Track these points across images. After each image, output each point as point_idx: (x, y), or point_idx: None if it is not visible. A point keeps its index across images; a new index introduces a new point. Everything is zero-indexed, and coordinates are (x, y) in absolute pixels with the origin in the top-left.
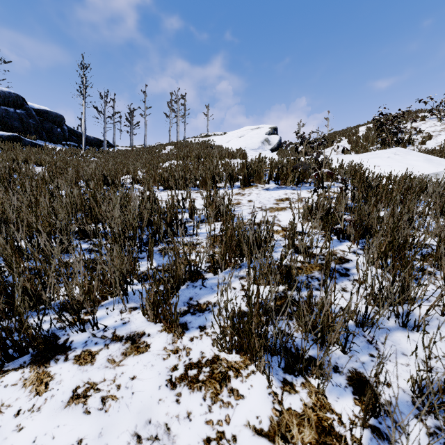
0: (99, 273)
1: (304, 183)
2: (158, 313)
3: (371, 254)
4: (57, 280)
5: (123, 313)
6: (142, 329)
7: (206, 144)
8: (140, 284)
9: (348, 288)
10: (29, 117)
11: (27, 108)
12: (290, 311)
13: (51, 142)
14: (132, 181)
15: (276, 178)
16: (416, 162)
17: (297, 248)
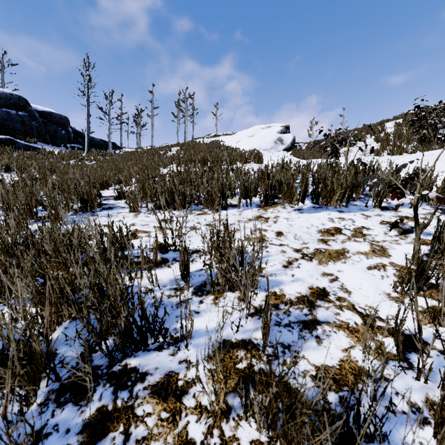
0: None
1: (351, 199)
2: None
3: None
4: None
5: None
6: None
7: (215, 145)
8: None
9: None
10: (32, 119)
11: (30, 110)
12: None
13: (54, 145)
14: (117, 196)
15: (314, 195)
16: None
17: None
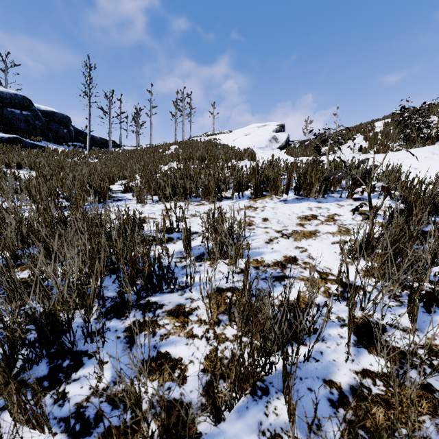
0: None
1: (330, 192)
2: None
3: None
4: None
5: None
6: None
7: (212, 144)
8: None
9: None
10: (35, 118)
11: (33, 110)
12: None
13: (56, 143)
14: (124, 189)
15: (296, 187)
16: None
17: (360, 330)
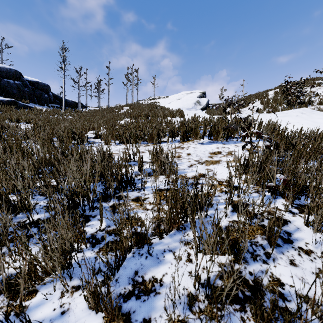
0: (25, 275)
1: (232, 138)
2: (99, 303)
3: (307, 213)
4: (2, 253)
5: (64, 296)
6: (81, 322)
7: (153, 106)
8: (87, 251)
9: (296, 261)
10: (24, 86)
11: (23, 80)
12: (241, 295)
13: (40, 105)
14: (95, 136)
15: (209, 134)
16: (320, 120)
17: (235, 205)
